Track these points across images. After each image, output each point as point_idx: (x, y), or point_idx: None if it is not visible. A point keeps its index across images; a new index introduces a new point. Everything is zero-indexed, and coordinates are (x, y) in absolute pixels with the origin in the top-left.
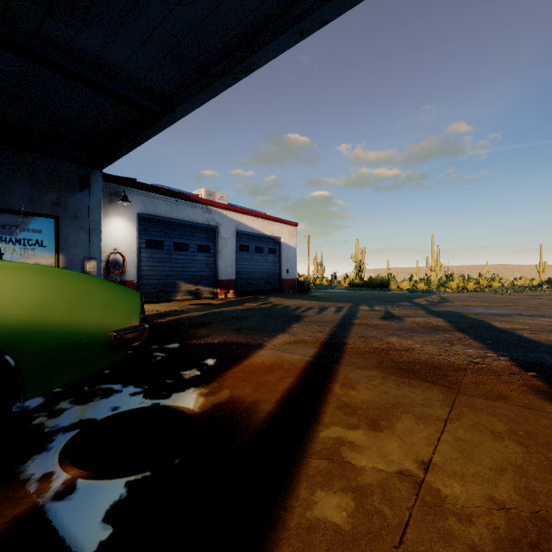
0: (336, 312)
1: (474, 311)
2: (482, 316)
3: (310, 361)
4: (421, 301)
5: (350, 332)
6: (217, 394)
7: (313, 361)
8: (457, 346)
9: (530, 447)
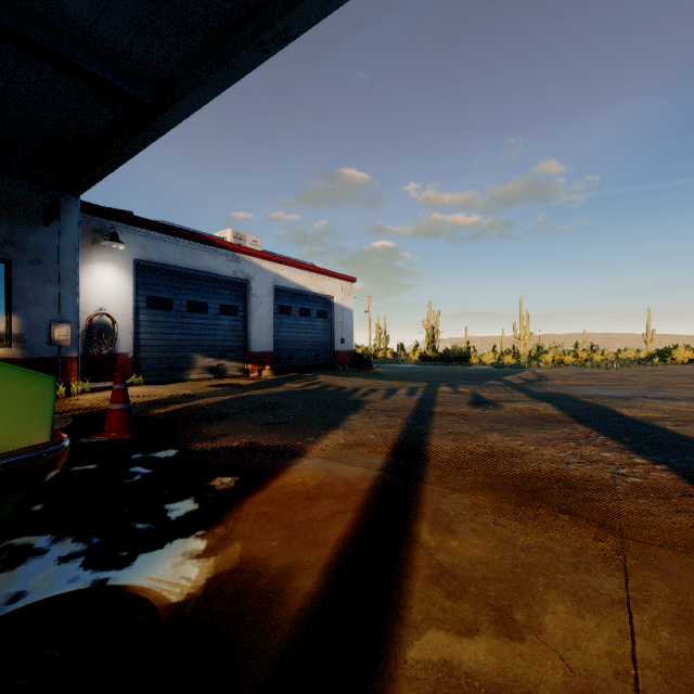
0: (408, 396)
1: (587, 393)
2: (599, 399)
3: (378, 478)
4: (513, 379)
5: (432, 426)
6: (220, 554)
7: (382, 479)
8: (587, 447)
9: None
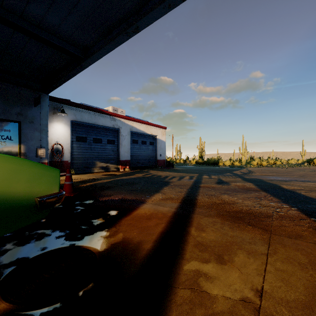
0: (189, 179)
1: (269, 178)
2: (275, 181)
3: (175, 212)
4: (237, 172)
5: (199, 192)
6: (115, 236)
7: (177, 212)
8: (264, 201)
9: None
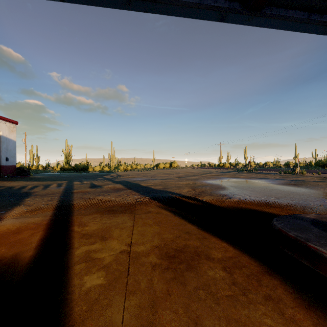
0: (58, 187)
1: (133, 180)
2: (136, 181)
3: (51, 219)
4: (108, 177)
5: (73, 197)
6: None
7: (54, 218)
8: (130, 195)
9: (160, 225)
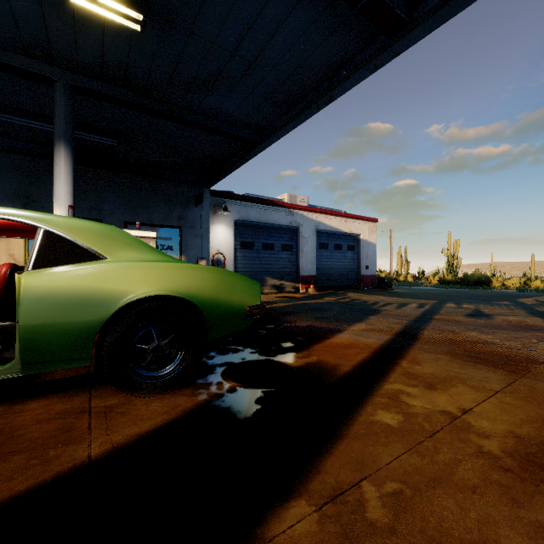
0: (417, 308)
1: None
2: None
3: (384, 344)
4: (528, 301)
5: (427, 325)
6: (308, 358)
7: (386, 345)
8: None
9: None
